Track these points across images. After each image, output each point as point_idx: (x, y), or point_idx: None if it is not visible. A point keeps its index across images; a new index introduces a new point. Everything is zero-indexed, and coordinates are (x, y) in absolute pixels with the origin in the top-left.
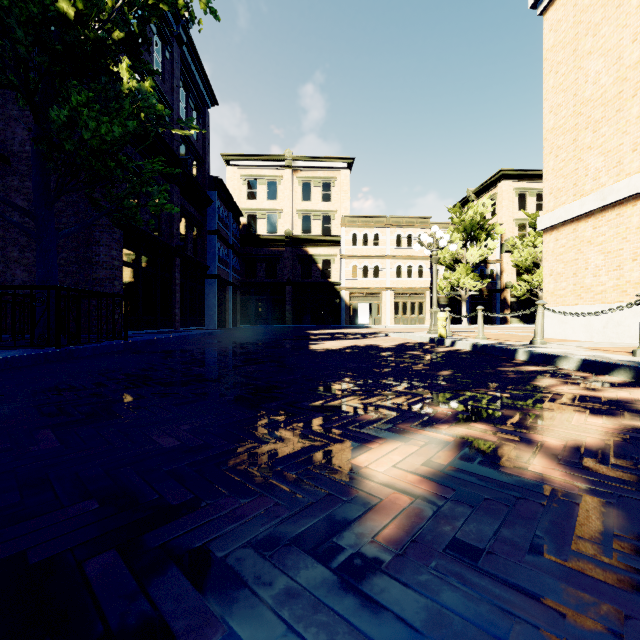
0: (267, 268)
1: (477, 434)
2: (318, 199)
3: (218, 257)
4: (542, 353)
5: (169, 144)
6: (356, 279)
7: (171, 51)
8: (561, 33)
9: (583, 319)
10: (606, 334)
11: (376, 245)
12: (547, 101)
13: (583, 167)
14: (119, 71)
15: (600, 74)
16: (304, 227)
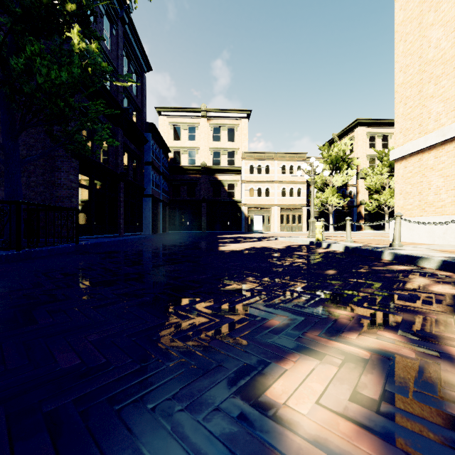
0: (188, 190)
1: (390, 347)
2: (225, 140)
3: (152, 181)
4: (405, 254)
5: (115, 97)
6: (253, 198)
7: (116, 29)
8: (409, 11)
9: (427, 227)
10: (446, 238)
11: (267, 173)
12: (398, 63)
13: (427, 111)
14: (71, 35)
15: (440, 40)
16: (215, 160)
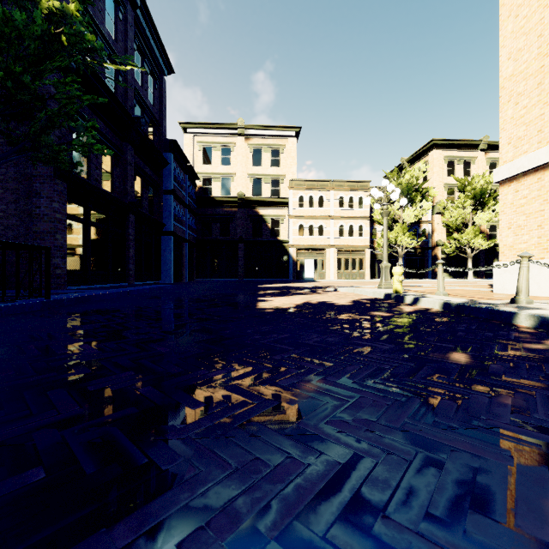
0: (221, 227)
1: None
2: (268, 164)
3: (174, 216)
4: None
5: (120, 101)
6: (302, 237)
7: (124, 12)
8: None
9: None
10: None
11: (321, 206)
12: (505, 48)
13: None
14: None
15: None
16: (255, 190)
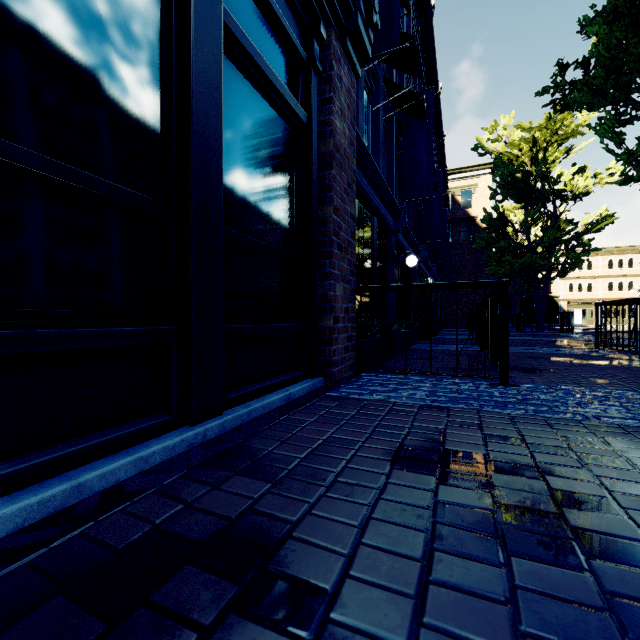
0: None
1: None
2: None
3: None
4: None
5: None
6: (572, 293)
7: None
8: None
9: None
10: None
11: (589, 269)
12: None
13: None
14: None
15: None
16: None
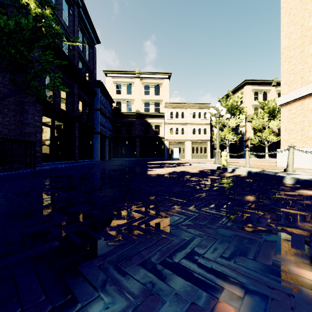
0: (126, 129)
1: None
2: (153, 94)
3: (100, 123)
4: (308, 180)
5: (71, 60)
6: (172, 135)
7: (73, 10)
8: None
9: (308, 156)
10: None
11: (182, 117)
12: (283, 31)
13: (307, 67)
14: (28, 1)
15: None
16: (145, 108)
